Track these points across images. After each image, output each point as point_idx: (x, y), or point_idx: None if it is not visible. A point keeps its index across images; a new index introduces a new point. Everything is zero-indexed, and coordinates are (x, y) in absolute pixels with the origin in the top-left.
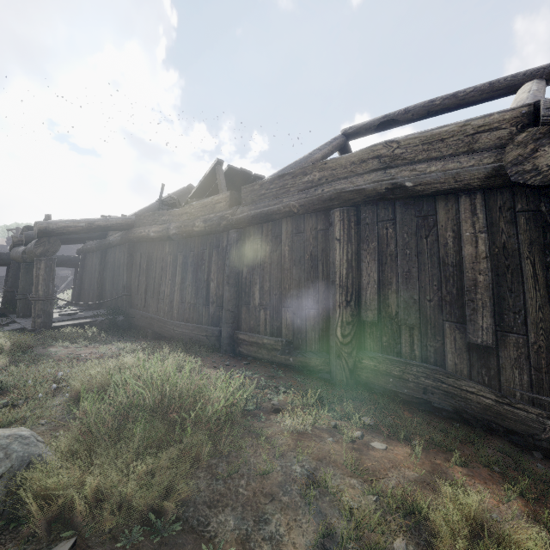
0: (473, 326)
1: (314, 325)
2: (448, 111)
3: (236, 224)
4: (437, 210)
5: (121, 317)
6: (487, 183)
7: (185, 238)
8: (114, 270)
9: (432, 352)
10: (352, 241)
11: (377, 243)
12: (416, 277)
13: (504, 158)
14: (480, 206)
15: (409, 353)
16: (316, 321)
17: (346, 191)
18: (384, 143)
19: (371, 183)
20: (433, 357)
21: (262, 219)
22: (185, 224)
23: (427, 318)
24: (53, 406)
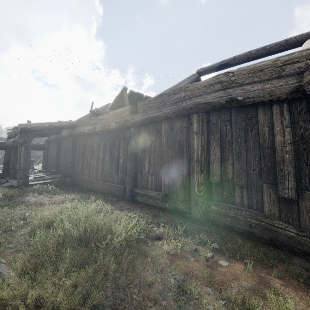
0: (282, 187)
1: (181, 184)
2: (260, 57)
3: (134, 124)
4: (258, 114)
5: (68, 179)
6: (291, 96)
7: (105, 133)
8: (65, 152)
9: (255, 202)
10: (204, 133)
11: (220, 135)
12: (244, 155)
13: (302, 80)
14: (286, 111)
15: (240, 202)
16: (182, 182)
17: (201, 103)
18: (224, 74)
19: (216, 98)
20: (256, 205)
21: (150, 121)
22: (105, 125)
23: (252, 181)
24: (19, 235)
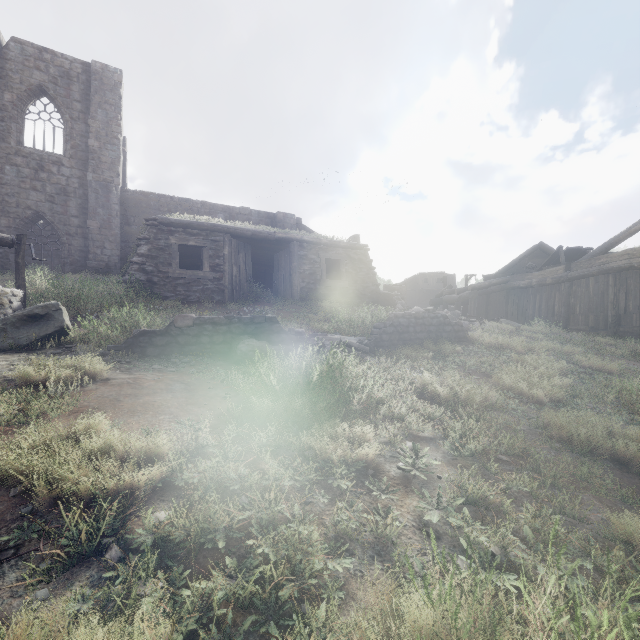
0: None
1: (602, 319)
2: None
3: (568, 280)
4: None
5: None
6: None
7: (540, 286)
8: (496, 304)
9: None
10: (616, 285)
11: (626, 286)
12: (638, 297)
13: None
14: None
15: (635, 324)
16: (603, 317)
17: (614, 267)
18: (630, 249)
19: (623, 264)
20: None
21: (580, 278)
22: (541, 280)
23: None
24: None
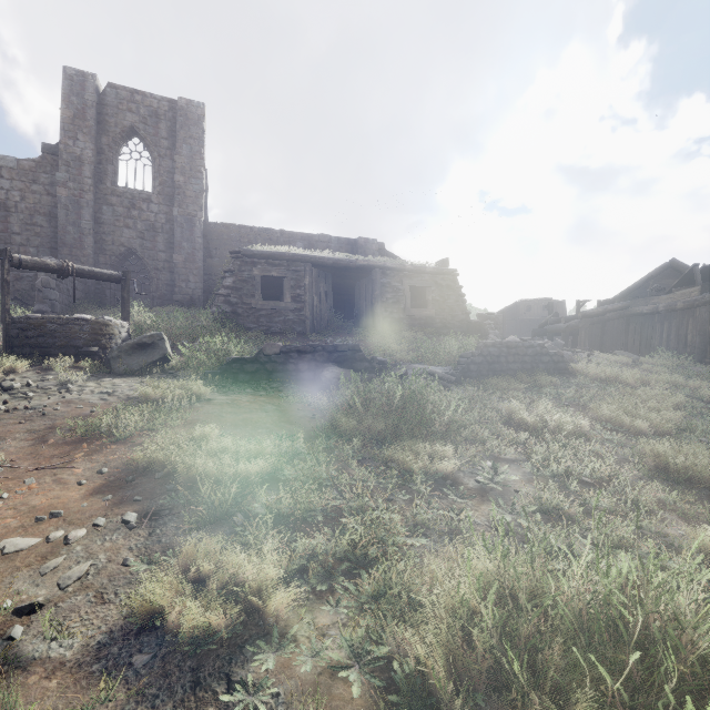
0: None
1: None
2: None
3: (704, 304)
4: None
5: None
6: None
7: (669, 312)
8: (613, 334)
9: None
10: None
11: None
12: None
13: None
14: None
15: None
16: None
17: None
18: None
19: None
20: None
21: None
22: (669, 305)
23: None
24: None
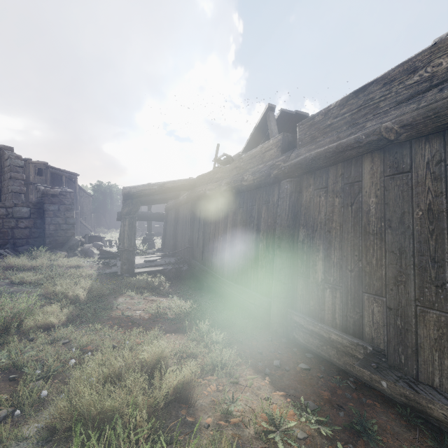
0: None
1: (437, 339)
2: None
3: (290, 172)
4: None
5: (185, 267)
6: None
7: (234, 194)
8: (183, 224)
9: None
10: None
11: None
12: None
13: None
14: None
15: None
16: (445, 335)
17: None
18: None
19: None
20: None
21: (327, 160)
22: (234, 179)
23: None
24: None
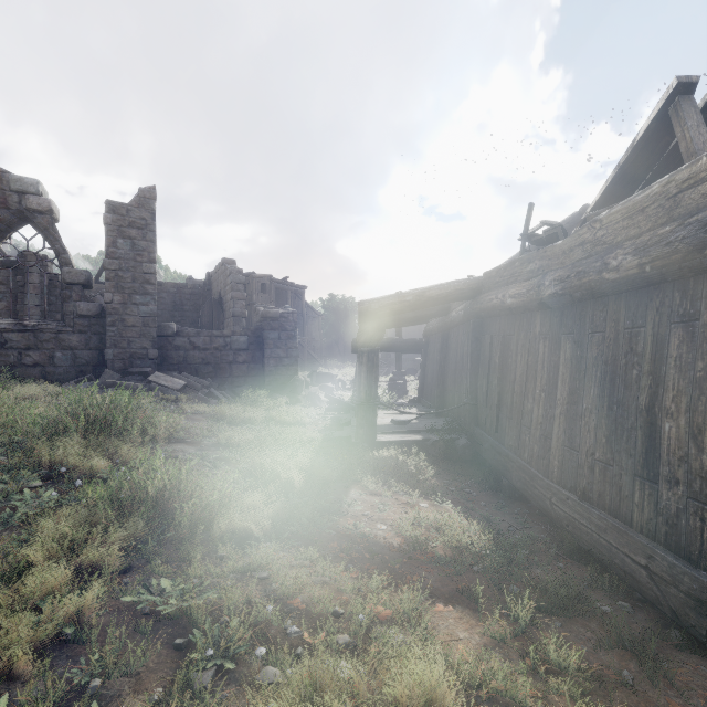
0: None
1: None
2: None
3: None
4: None
5: (461, 439)
6: None
7: (577, 301)
8: (456, 361)
9: None
10: None
11: None
12: None
13: None
14: None
15: None
16: None
17: None
18: None
19: None
20: None
21: None
22: (578, 270)
23: None
24: None
